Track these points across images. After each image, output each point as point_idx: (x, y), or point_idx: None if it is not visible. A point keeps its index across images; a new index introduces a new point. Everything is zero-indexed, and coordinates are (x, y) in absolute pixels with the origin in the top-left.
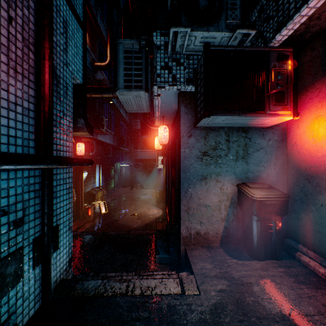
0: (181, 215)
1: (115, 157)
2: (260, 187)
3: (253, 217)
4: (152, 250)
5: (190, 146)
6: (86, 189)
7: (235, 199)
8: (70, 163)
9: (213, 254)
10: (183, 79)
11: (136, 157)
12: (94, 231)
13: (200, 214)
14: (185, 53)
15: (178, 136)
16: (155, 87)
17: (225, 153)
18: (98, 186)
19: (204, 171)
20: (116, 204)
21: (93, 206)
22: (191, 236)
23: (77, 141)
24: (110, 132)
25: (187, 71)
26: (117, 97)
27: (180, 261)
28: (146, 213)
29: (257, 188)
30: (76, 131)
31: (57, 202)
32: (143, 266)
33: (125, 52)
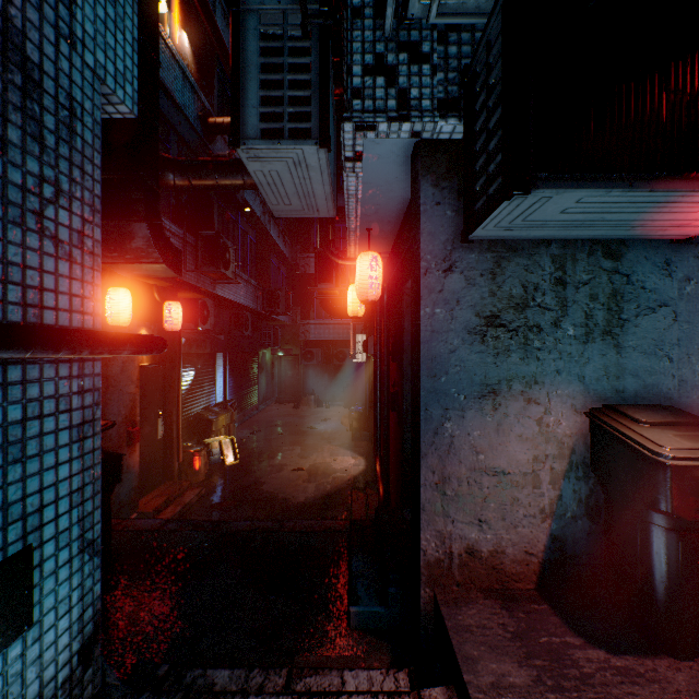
0: (422, 498)
1: (261, 336)
2: (669, 422)
3: (659, 518)
4: (339, 584)
5: (448, 299)
6: (191, 409)
7: (581, 455)
8: (47, 345)
9: (523, 626)
10: (428, 101)
11: (307, 337)
12: (205, 509)
13: (480, 496)
14: (437, 23)
15: (412, 272)
16: (346, 126)
17: (554, 318)
18: (219, 402)
19: (489, 371)
20: (261, 442)
21: (208, 448)
22: (453, 560)
23: (165, 297)
24: (248, 279)
25: (441, 77)
26: (255, 185)
27: (420, 632)
28: (329, 466)
29: (661, 424)
30: (131, 261)
31: (26, 474)
32: (314, 640)
33: (263, 40)
